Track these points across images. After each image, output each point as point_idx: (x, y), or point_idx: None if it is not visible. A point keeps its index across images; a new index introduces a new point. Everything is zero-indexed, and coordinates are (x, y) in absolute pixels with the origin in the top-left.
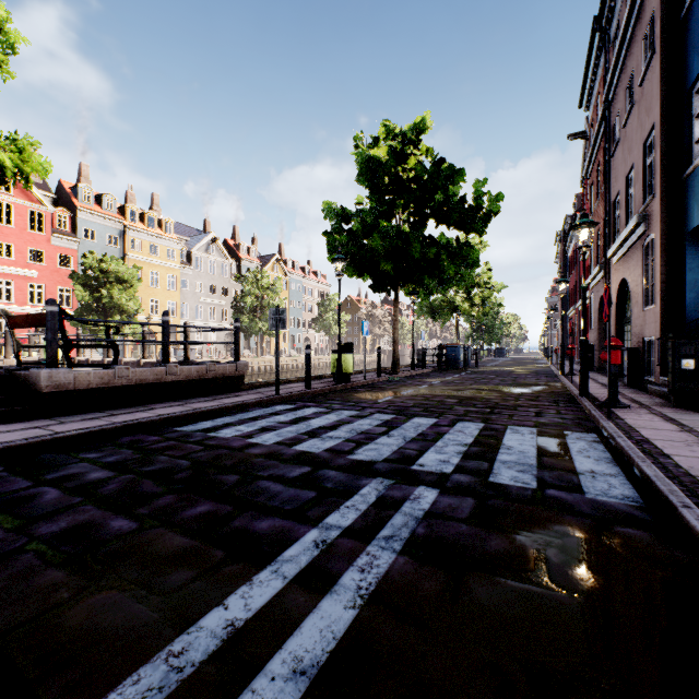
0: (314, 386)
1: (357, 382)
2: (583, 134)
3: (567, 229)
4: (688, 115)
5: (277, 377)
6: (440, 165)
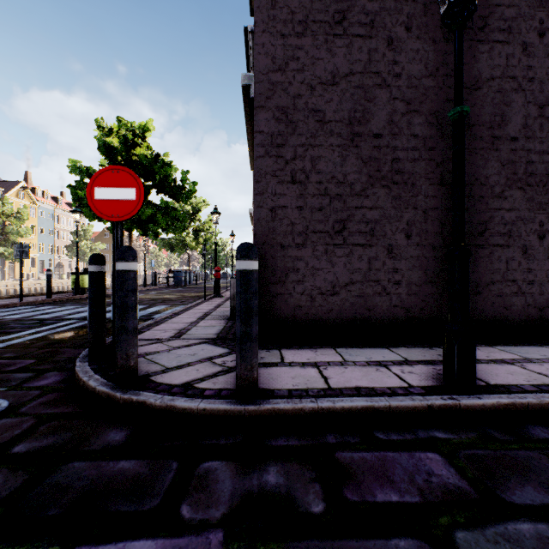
0: (55, 297)
1: None
2: None
3: None
4: None
5: (22, 289)
6: (158, 157)
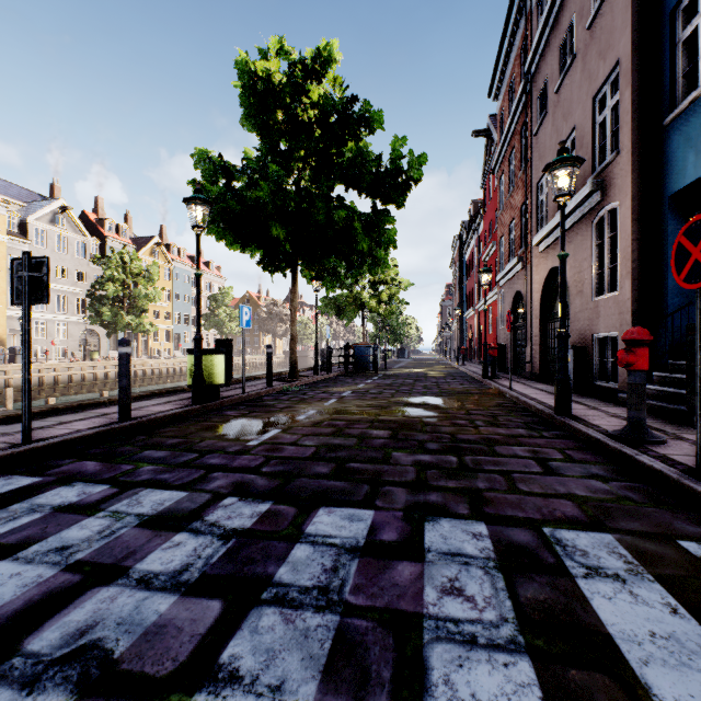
0: (146, 410)
1: (231, 399)
2: (486, 133)
3: (464, 234)
4: (671, 41)
5: (26, 405)
6: (352, 105)
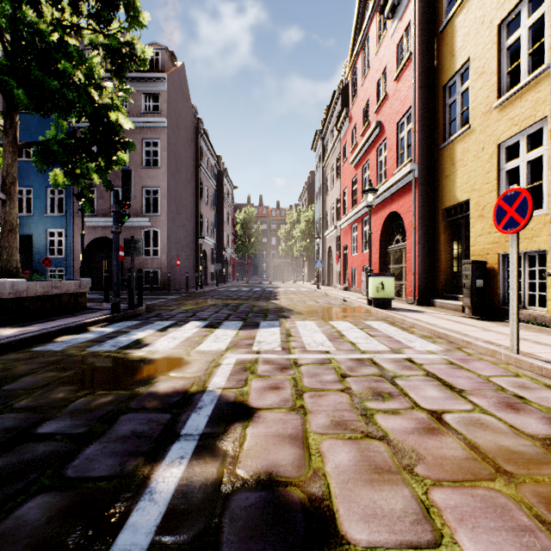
0: None
1: None
2: None
3: None
4: None
5: None
6: None
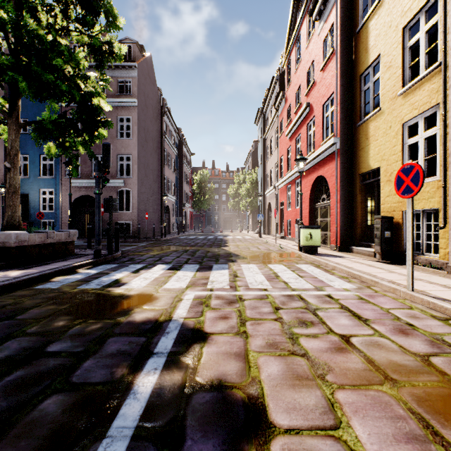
0: None
1: None
2: None
3: None
4: None
5: None
6: None
